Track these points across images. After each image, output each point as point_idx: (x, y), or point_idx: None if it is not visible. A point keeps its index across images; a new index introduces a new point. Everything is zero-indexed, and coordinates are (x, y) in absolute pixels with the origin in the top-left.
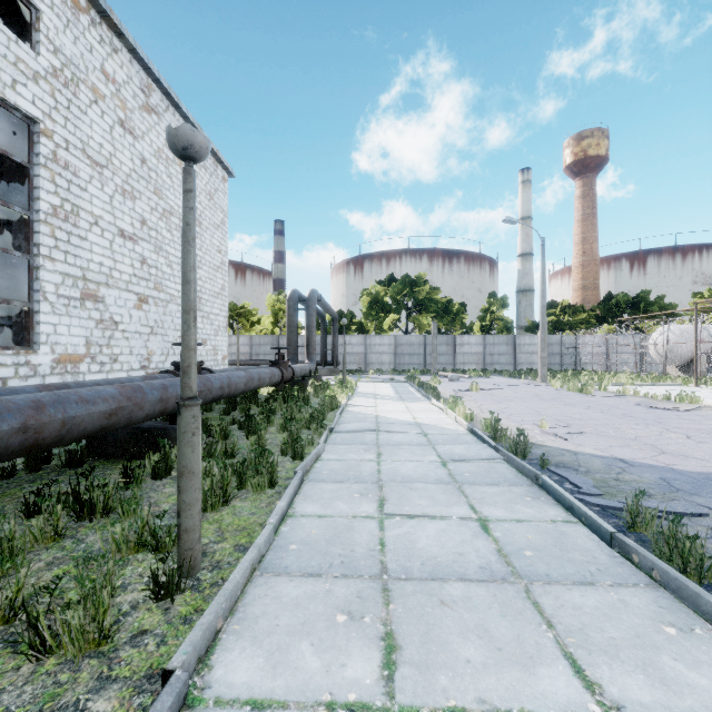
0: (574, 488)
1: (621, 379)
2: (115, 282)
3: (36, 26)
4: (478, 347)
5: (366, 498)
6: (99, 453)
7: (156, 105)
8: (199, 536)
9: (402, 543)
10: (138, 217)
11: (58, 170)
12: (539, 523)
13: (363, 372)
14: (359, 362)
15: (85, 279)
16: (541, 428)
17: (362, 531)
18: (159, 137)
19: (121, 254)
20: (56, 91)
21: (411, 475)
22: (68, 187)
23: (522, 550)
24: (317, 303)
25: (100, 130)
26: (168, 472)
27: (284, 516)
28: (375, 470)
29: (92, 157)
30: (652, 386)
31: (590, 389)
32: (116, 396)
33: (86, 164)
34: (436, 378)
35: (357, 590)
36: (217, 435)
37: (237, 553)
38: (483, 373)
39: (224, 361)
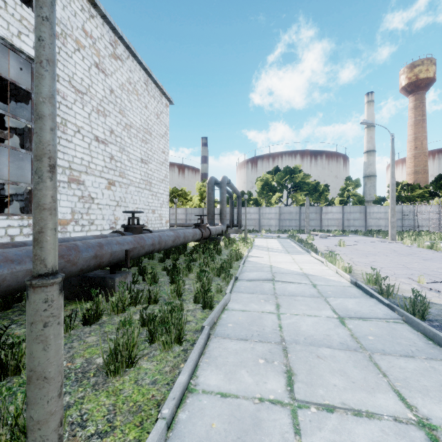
0: None
1: None
2: (92, 171)
3: None
4: (339, 215)
5: (272, 368)
6: None
7: (120, 54)
8: None
9: None
10: (108, 128)
11: None
12: None
13: (257, 231)
14: (255, 224)
15: (70, 169)
16: (417, 283)
17: (272, 431)
18: (123, 76)
19: (96, 152)
20: None
21: (312, 335)
22: (58, 106)
23: None
24: (227, 185)
25: (81, 69)
26: (97, 318)
27: (184, 392)
28: (276, 325)
29: (76, 87)
30: None
31: (439, 247)
32: None
33: (71, 91)
34: (310, 236)
35: None
36: (148, 281)
37: None
38: (343, 232)
39: (166, 224)
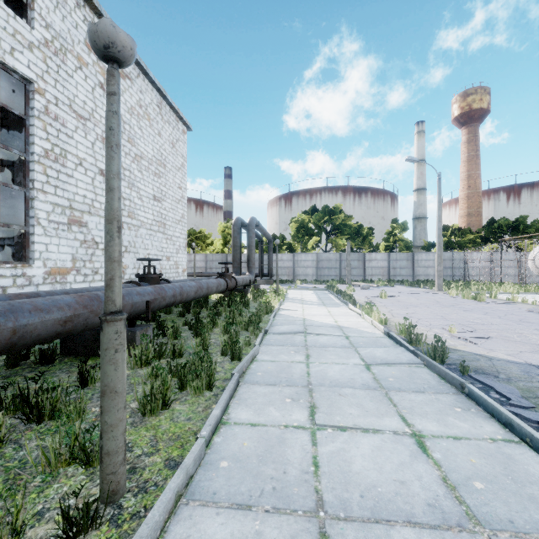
0: (502, 399)
1: (507, 289)
2: (96, 210)
3: (31, 6)
4: (384, 262)
5: (297, 404)
6: (70, 351)
7: (129, 72)
8: (123, 458)
9: (336, 464)
10: None
11: (49, 121)
12: (478, 442)
13: (291, 281)
14: (289, 274)
15: (71, 208)
16: (449, 333)
17: (294, 445)
18: (132, 97)
19: (101, 188)
20: (47, 58)
21: (338, 379)
22: (57, 135)
23: (470, 479)
24: (256, 227)
25: (84, 90)
26: None
27: (218, 424)
28: (305, 372)
29: (77, 111)
30: (535, 294)
31: (483, 297)
32: (72, 305)
33: (72, 117)
34: (351, 287)
35: (291, 533)
36: (170, 335)
37: (166, 470)
38: (388, 283)
39: (183, 273)
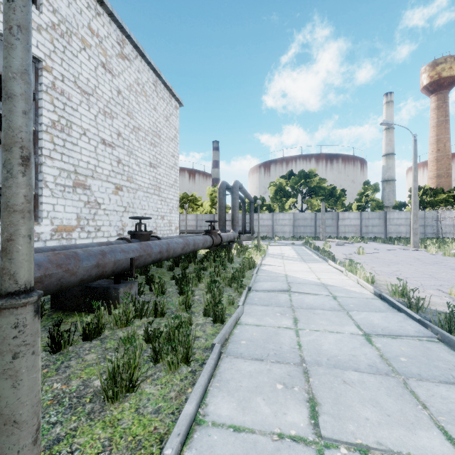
0: None
1: None
2: (98, 175)
3: None
4: (356, 221)
5: (292, 395)
6: (59, 305)
7: (128, 54)
8: None
9: None
10: (115, 131)
11: (56, 96)
12: None
13: (271, 238)
14: (268, 231)
15: (76, 173)
16: (448, 295)
17: None
18: (130, 76)
19: (103, 156)
20: (54, 40)
21: (336, 355)
22: (63, 108)
23: None
24: (239, 190)
25: (87, 69)
26: (99, 333)
27: (191, 424)
28: (295, 342)
29: (82, 87)
30: None
31: None
32: (43, 264)
33: (77, 92)
34: (327, 244)
35: None
36: (156, 291)
37: None
38: (361, 239)
39: (176, 230)
